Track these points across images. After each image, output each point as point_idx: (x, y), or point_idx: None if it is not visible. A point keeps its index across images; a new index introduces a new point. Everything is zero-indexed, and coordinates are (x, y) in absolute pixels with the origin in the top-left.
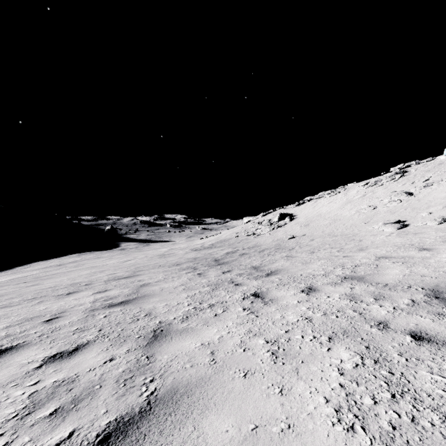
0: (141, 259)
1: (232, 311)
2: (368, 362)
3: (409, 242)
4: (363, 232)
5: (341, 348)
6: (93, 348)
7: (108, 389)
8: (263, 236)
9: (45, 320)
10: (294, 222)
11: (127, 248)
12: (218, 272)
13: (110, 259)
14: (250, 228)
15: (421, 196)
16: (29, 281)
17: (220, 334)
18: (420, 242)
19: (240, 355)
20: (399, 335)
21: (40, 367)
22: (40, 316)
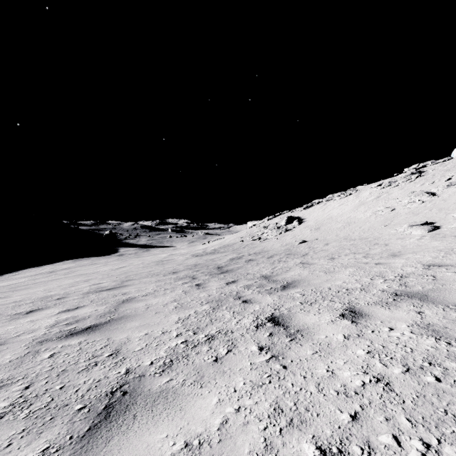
0: (136, 266)
1: (242, 351)
2: None
3: None
4: (386, 235)
5: None
6: None
7: None
8: (270, 241)
9: None
10: (303, 226)
11: (125, 254)
12: (221, 283)
13: (104, 266)
14: (255, 232)
15: (445, 195)
16: (0, 292)
17: (223, 414)
18: None
19: None
20: None
21: None
22: None
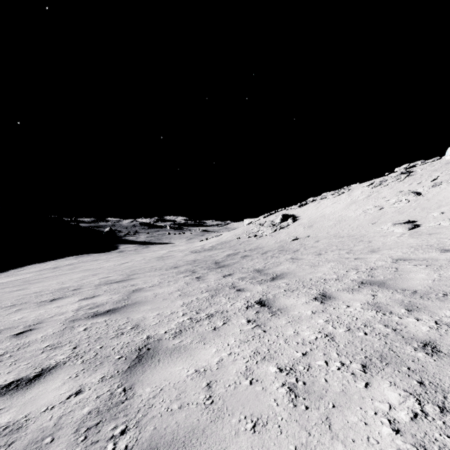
0: (138, 262)
1: (234, 323)
2: (430, 409)
3: (426, 243)
4: (371, 233)
5: (383, 384)
6: (60, 373)
7: (60, 446)
8: (265, 238)
9: (16, 333)
10: (297, 223)
11: (125, 250)
12: (218, 276)
13: (107, 262)
14: (252, 229)
15: (430, 195)
16: (16, 285)
17: (219, 357)
18: (439, 243)
19: (245, 390)
20: None
21: None
22: (12, 328)
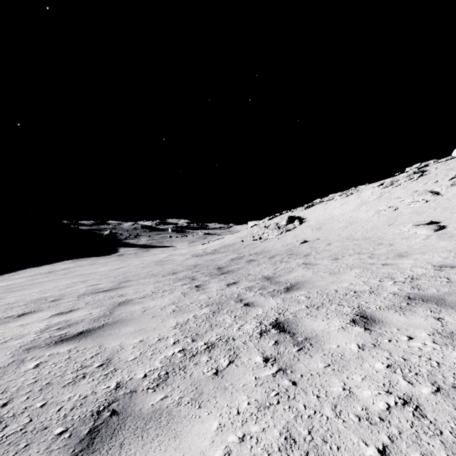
0: (135, 266)
1: (245, 363)
2: None
3: None
4: (390, 235)
5: None
6: None
7: None
8: (271, 241)
9: None
10: (304, 226)
11: (125, 254)
12: (221, 284)
13: (104, 266)
14: (256, 232)
15: (450, 195)
16: None
17: (224, 445)
18: None
19: None
20: None
21: None
22: None
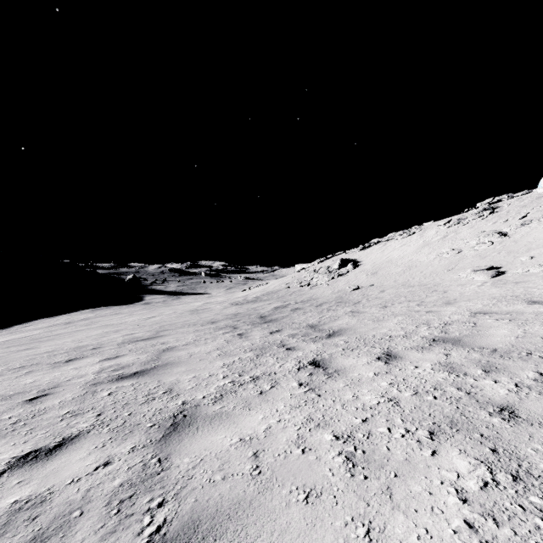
0: (168, 316)
1: (283, 386)
2: (502, 477)
3: (511, 294)
4: (447, 281)
5: (452, 452)
6: (84, 443)
7: (91, 520)
8: (321, 287)
9: (28, 398)
10: (358, 270)
11: (152, 302)
12: (264, 332)
13: (130, 316)
14: (304, 277)
15: (517, 236)
16: (24, 343)
17: (267, 424)
18: (526, 294)
19: (297, 459)
20: (539, 430)
21: (0, 476)
22: (23, 393)
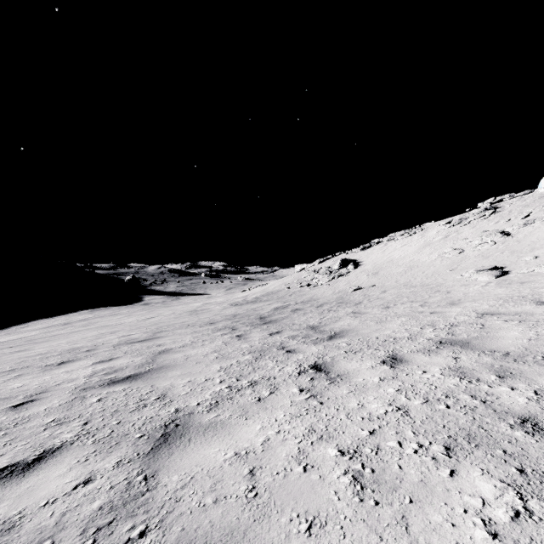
0: (167, 316)
1: (283, 393)
2: (535, 505)
3: (517, 294)
4: (450, 281)
5: (473, 472)
6: (66, 456)
7: None
8: (321, 287)
9: (13, 404)
10: (359, 270)
11: (151, 302)
12: (264, 334)
13: (129, 316)
14: (304, 277)
15: (520, 236)
16: (18, 345)
17: (265, 435)
18: (534, 294)
19: (298, 479)
20: None
21: None
22: (9, 398)
